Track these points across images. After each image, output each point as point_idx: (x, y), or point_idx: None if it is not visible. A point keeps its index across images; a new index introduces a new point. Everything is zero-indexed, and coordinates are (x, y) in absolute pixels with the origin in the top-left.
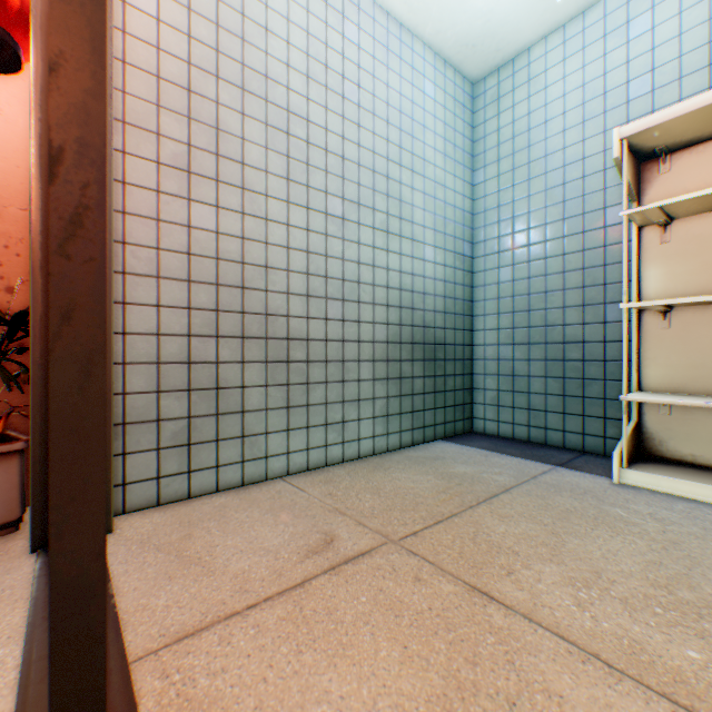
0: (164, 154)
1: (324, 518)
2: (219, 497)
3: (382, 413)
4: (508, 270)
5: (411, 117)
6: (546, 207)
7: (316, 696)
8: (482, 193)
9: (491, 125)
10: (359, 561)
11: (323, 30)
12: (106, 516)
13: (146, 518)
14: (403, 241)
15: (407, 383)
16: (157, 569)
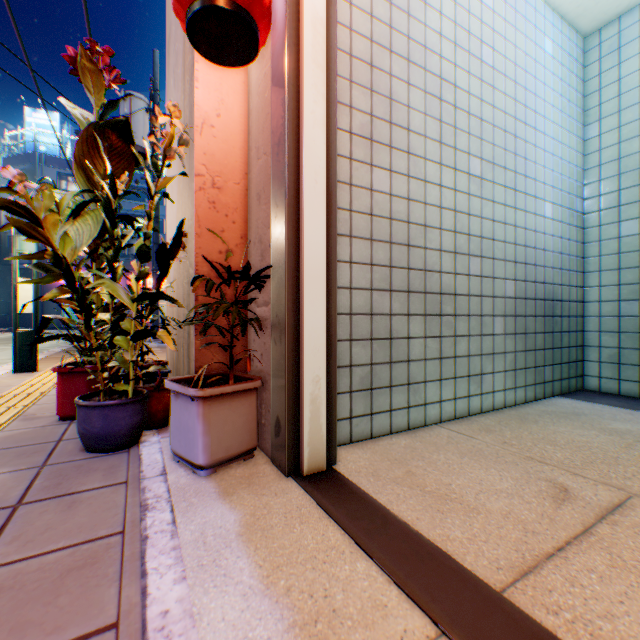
0: (353, 124)
1: (528, 466)
2: (398, 439)
3: (510, 367)
4: (633, 224)
5: (532, 75)
6: None
7: None
8: (595, 146)
9: (608, 76)
10: (624, 513)
11: None
12: None
13: (352, 454)
14: (526, 199)
15: (530, 338)
16: (416, 501)
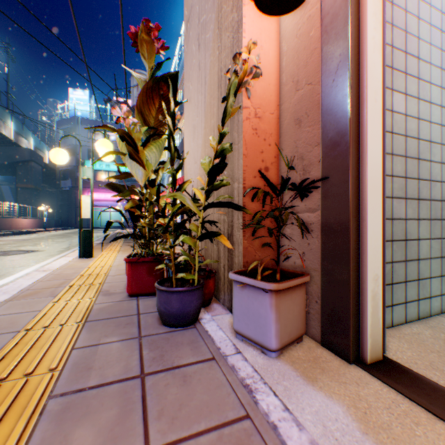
0: None
1: None
2: (418, 329)
3: None
4: None
5: None
6: None
7: None
8: None
9: None
10: None
11: None
12: None
13: (389, 342)
14: None
15: None
16: None
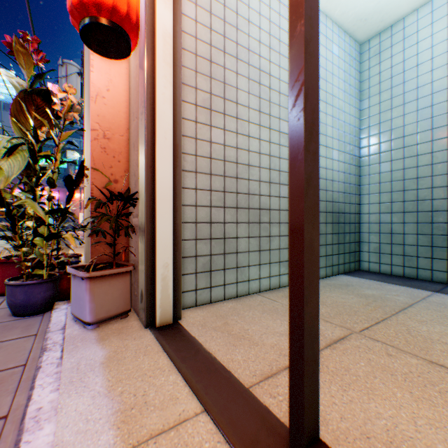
0: (198, 99)
1: None
2: (228, 303)
3: None
4: (387, 164)
5: (324, 68)
6: (417, 122)
7: (374, 415)
8: (366, 114)
9: (373, 70)
10: (343, 342)
11: (277, 18)
12: (318, 295)
13: (194, 313)
14: (320, 148)
15: (323, 237)
16: (222, 340)
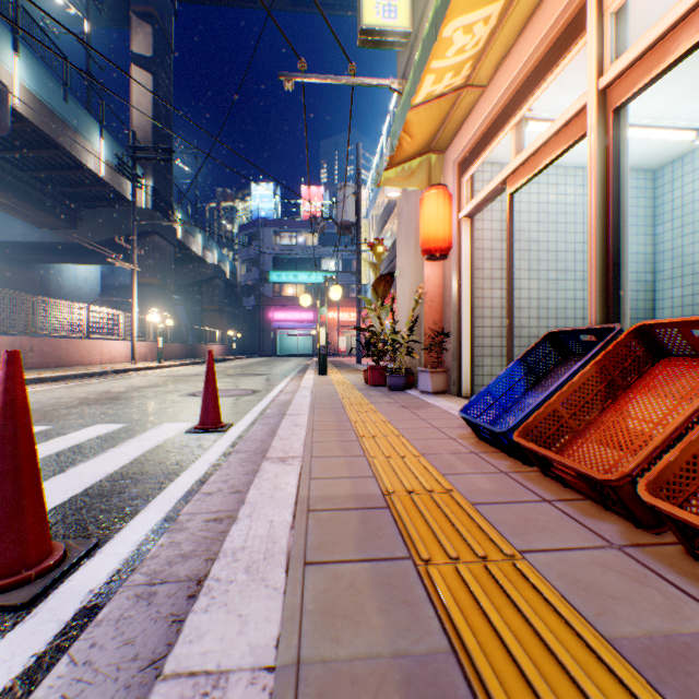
0: (483, 275)
1: None
2: None
3: None
4: (678, 290)
5: None
6: None
7: None
8: (660, 240)
9: (666, 197)
10: None
11: (545, 198)
12: None
13: None
14: None
15: None
16: None
